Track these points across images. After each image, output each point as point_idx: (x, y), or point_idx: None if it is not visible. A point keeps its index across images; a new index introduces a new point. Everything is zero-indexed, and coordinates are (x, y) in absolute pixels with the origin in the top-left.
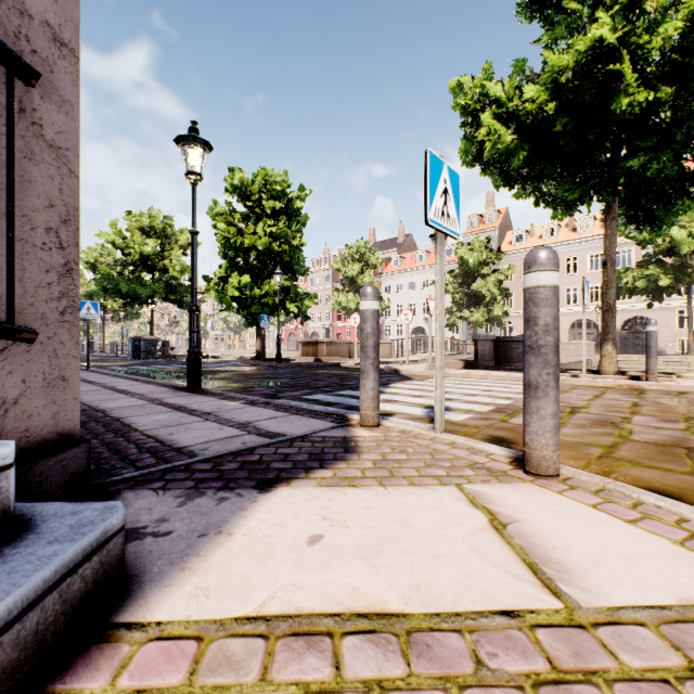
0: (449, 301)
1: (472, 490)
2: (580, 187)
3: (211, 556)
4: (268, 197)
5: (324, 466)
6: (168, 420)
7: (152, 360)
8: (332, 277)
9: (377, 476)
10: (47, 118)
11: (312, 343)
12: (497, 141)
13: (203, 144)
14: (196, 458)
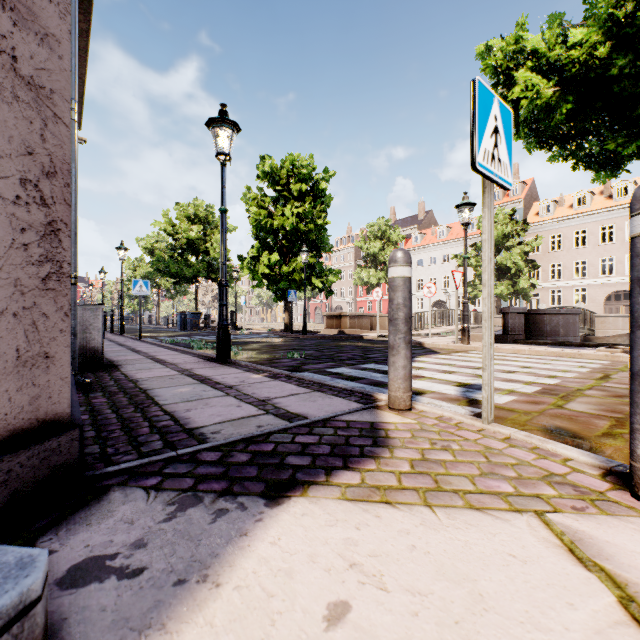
0: (471, 275)
1: (564, 527)
2: (637, 138)
3: (181, 635)
4: (295, 181)
5: (349, 466)
6: (190, 393)
7: (195, 331)
8: (354, 254)
9: (419, 488)
10: (22, 50)
11: (336, 316)
12: (535, 96)
13: (231, 125)
14: (204, 444)
